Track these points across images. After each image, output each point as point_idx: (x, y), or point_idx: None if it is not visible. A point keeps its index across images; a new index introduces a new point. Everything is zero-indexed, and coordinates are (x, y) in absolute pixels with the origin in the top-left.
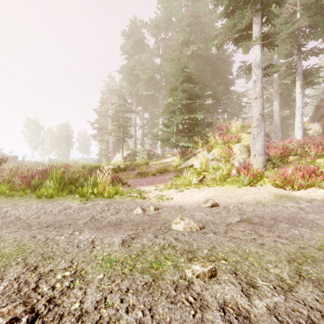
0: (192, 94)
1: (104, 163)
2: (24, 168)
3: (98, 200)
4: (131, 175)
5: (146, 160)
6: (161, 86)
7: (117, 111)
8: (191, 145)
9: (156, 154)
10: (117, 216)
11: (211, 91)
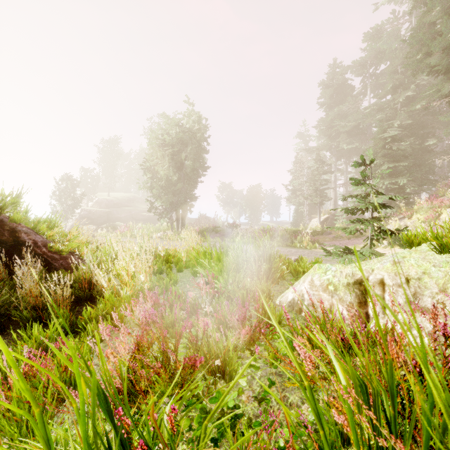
0: (396, 155)
1: (300, 228)
2: (252, 231)
3: (304, 250)
4: (327, 239)
5: (343, 225)
6: (369, 136)
7: (313, 174)
8: (389, 211)
9: (362, 217)
10: (316, 256)
11: (437, 138)
